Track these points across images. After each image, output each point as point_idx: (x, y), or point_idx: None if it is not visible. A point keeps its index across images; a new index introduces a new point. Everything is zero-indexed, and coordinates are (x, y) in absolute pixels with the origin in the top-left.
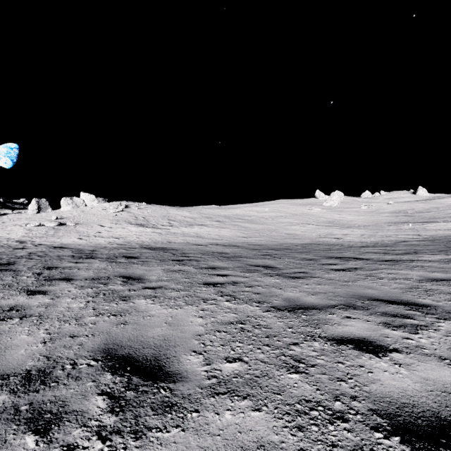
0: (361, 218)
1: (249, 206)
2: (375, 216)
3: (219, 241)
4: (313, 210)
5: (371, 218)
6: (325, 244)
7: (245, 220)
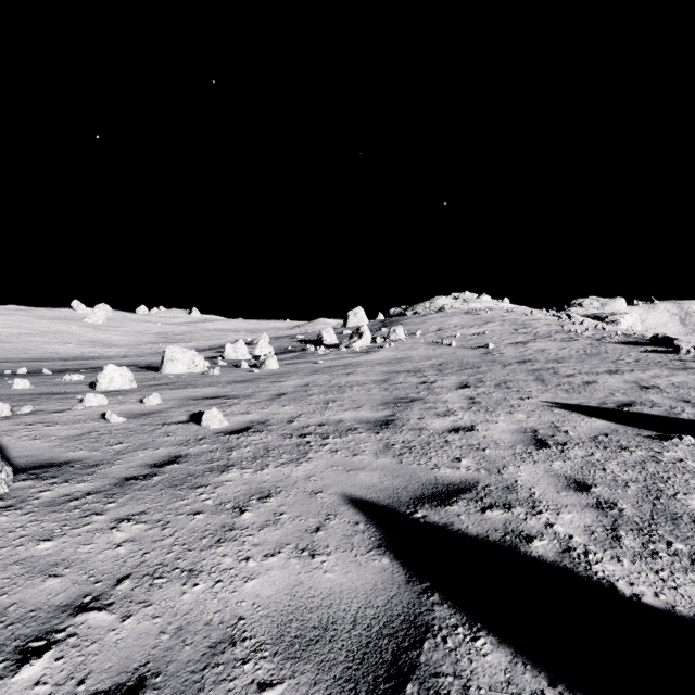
0: (126, 339)
1: None
2: (140, 337)
3: None
4: (72, 328)
5: (135, 338)
6: (90, 357)
7: None
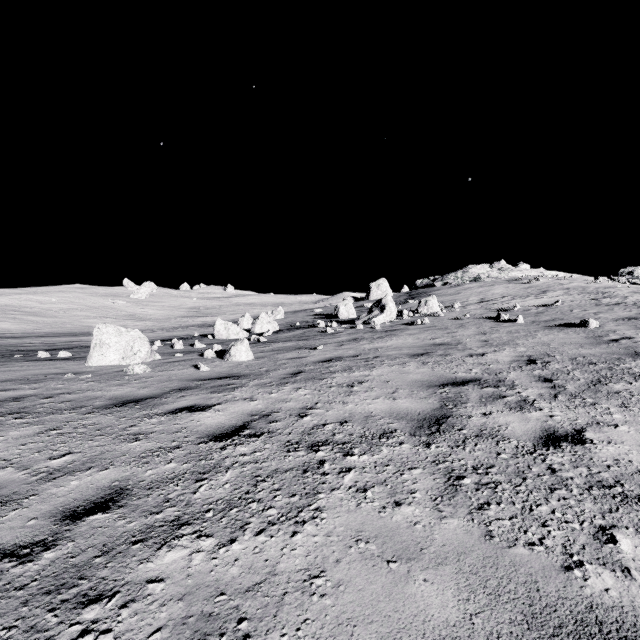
0: (160, 313)
1: (22, 292)
2: (174, 311)
3: (10, 332)
4: (116, 303)
5: (169, 312)
6: None
7: (26, 313)
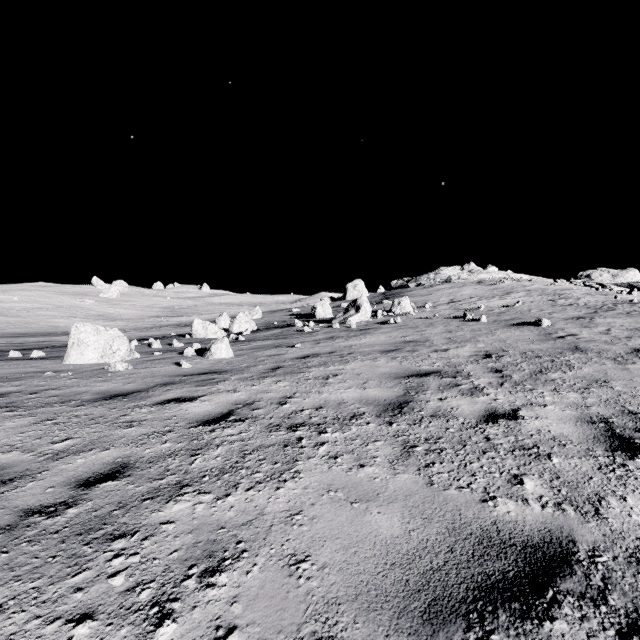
0: (133, 313)
1: None
2: (147, 311)
3: None
4: (85, 302)
5: (142, 312)
6: None
7: None
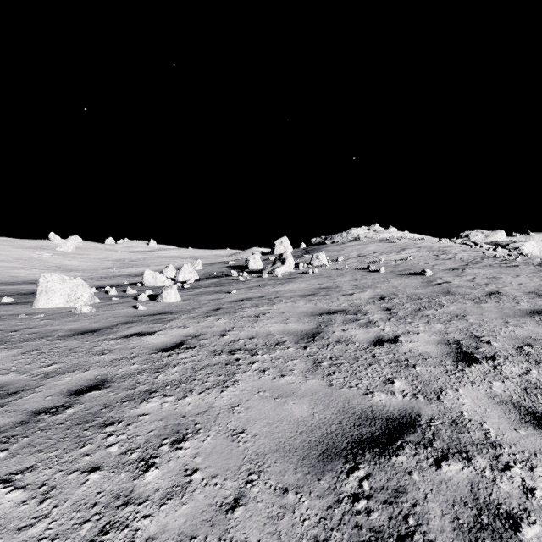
0: (87, 264)
1: None
2: (100, 263)
3: None
4: (43, 255)
5: (95, 264)
6: None
7: None
